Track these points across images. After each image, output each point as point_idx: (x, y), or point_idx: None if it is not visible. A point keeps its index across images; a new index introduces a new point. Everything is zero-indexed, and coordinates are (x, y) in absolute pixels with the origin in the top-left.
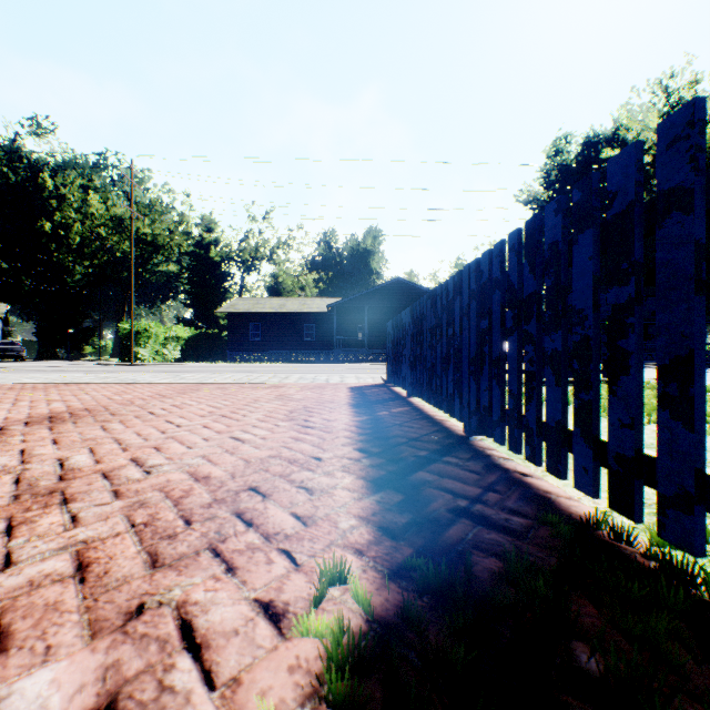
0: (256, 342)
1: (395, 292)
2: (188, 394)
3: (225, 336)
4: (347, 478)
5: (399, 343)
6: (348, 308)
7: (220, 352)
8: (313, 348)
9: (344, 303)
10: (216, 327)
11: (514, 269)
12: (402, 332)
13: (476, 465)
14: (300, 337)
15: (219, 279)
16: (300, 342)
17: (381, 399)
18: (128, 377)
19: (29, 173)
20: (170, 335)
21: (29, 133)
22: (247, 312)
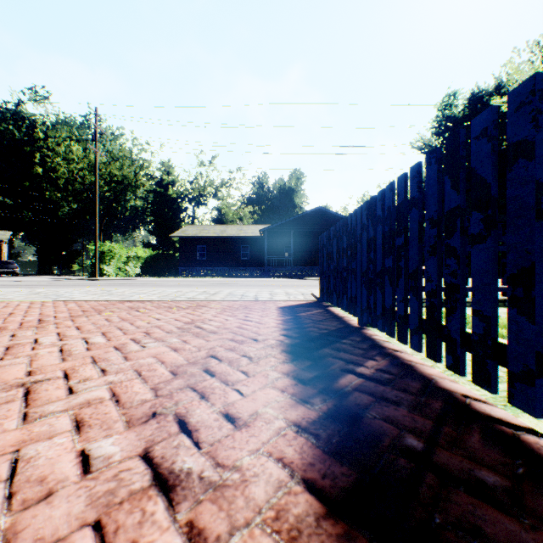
0: (202, 260)
1: (316, 218)
2: (76, 319)
3: (178, 256)
4: None
5: (342, 255)
6: (277, 233)
7: (174, 269)
8: (248, 266)
9: (273, 228)
10: (173, 250)
11: None
12: (347, 240)
13: None
14: (237, 257)
15: (175, 211)
16: (237, 260)
17: (326, 334)
18: (57, 293)
19: (30, 131)
20: (131, 255)
21: (29, 99)
22: (195, 236)
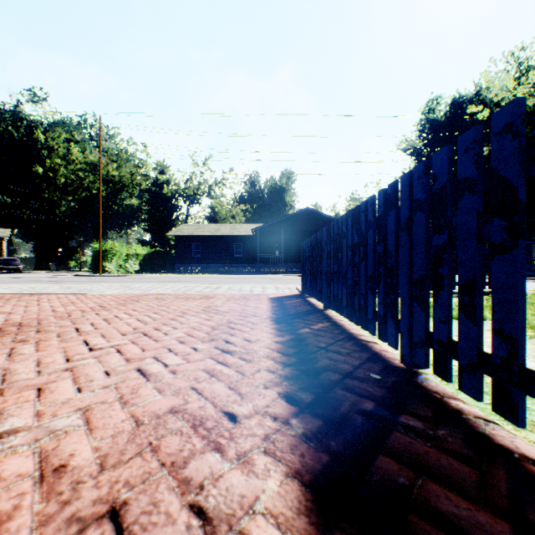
0: (197, 258)
1: (305, 219)
2: (126, 305)
3: (174, 253)
4: (273, 477)
5: (315, 259)
6: (268, 232)
7: (170, 265)
8: (241, 263)
9: (265, 227)
10: (168, 247)
11: (510, 158)
12: (317, 250)
13: (454, 437)
14: (231, 254)
15: (170, 210)
16: (231, 258)
17: (299, 312)
18: (86, 288)
19: (28, 131)
20: (131, 253)
21: (28, 101)
22: (190, 235)
